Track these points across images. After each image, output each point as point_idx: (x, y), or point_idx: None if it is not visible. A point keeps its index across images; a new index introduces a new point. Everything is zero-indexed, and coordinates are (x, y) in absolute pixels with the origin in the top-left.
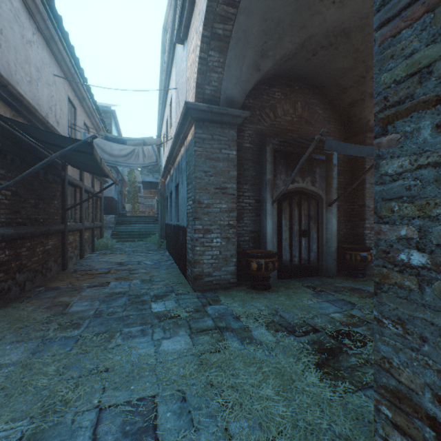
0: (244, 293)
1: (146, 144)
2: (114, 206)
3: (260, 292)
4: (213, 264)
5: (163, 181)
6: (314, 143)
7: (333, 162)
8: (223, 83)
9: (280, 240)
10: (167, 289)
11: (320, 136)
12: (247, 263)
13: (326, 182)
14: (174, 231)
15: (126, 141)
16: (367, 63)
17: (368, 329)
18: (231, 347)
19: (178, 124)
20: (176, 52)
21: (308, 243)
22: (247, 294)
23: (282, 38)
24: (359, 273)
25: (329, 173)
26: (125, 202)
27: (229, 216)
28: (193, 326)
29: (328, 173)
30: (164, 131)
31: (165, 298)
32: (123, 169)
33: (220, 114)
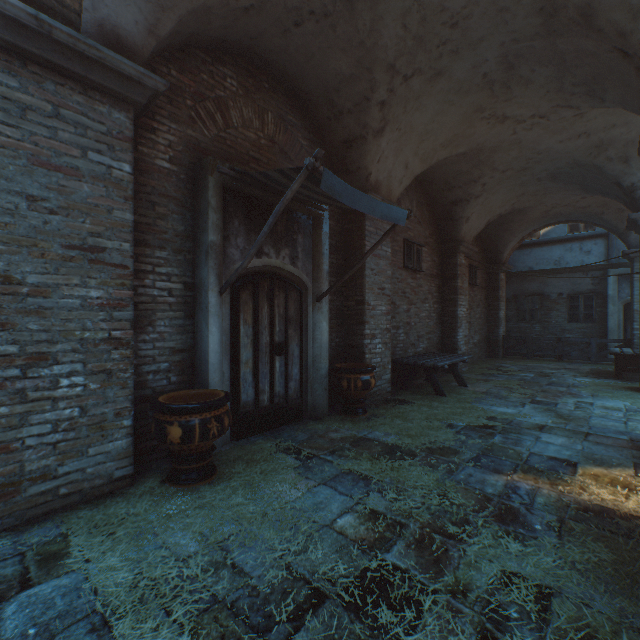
0: (148, 505)
1: None
2: None
3: (190, 490)
4: (61, 443)
5: None
6: (303, 174)
7: (324, 229)
8: None
9: (237, 364)
10: None
11: (315, 160)
12: (159, 428)
13: (313, 260)
14: None
15: None
16: (375, 74)
17: (409, 548)
18: None
19: None
20: None
21: (286, 365)
22: (157, 505)
23: None
24: (360, 408)
25: (318, 247)
26: None
27: (110, 319)
28: None
29: (316, 246)
30: None
31: None
32: None
33: (79, 54)
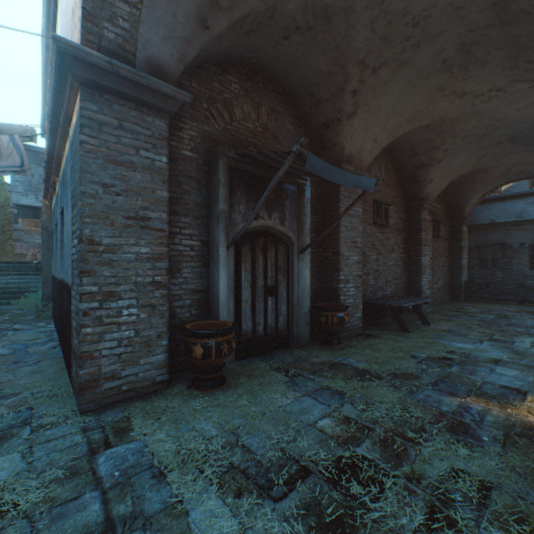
0: (180, 401)
1: (0, 132)
2: None
3: (208, 393)
4: (123, 355)
5: (48, 205)
6: (291, 158)
7: (306, 195)
8: (142, 29)
9: (239, 302)
10: (16, 418)
11: (301, 147)
12: (187, 347)
13: (297, 221)
14: (59, 291)
15: None
16: (348, 70)
17: (375, 445)
18: None
19: (50, 90)
20: None
21: (276, 304)
22: (186, 402)
23: None
24: (335, 339)
25: (301, 210)
26: None
27: (154, 268)
28: None
29: (300, 209)
30: None
31: None
32: None
33: (135, 83)
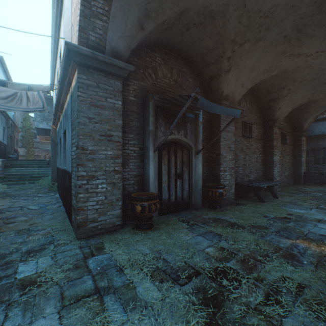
0: (129, 235)
1: (32, 89)
2: (1, 150)
3: (144, 232)
4: (99, 209)
5: (54, 128)
6: (190, 100)
7: (200, 120)
8: (108, 33)
9: (161, 182)
10: (46, 240)
11: (196, 94)
12: (132, 206)
13: (194, 135)
14: (63, 175)
15: (7, 84)
16: (225, 45)
17: (238, 262)
18: (112, 323)
19: (61, 68)
20: (64, 3)
21: (182, 184)
22: (132, 236)
23: (164, 3)
24: (217, 205)
25: (197, 129)
26: (17, 147)
27: (114, 162)
28: (67, 295)
29: (196, 128)
30: (56, 83)
31: (40, 254)
32: (15, 116)
33: (105, 62)
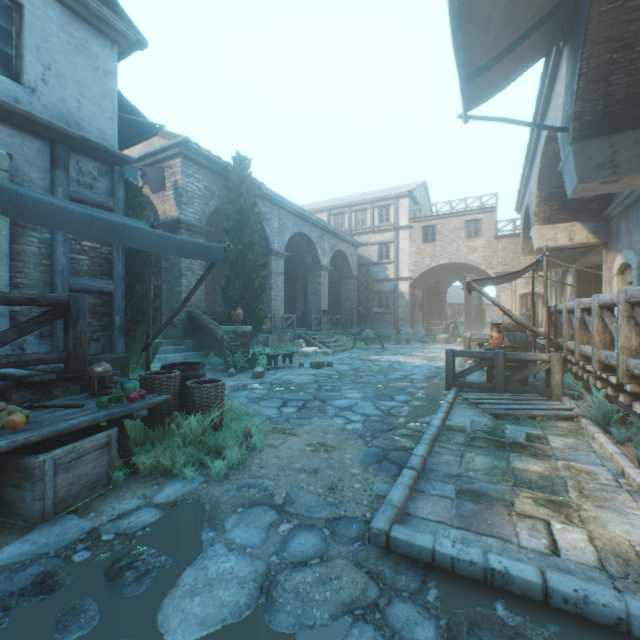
0: None
1: None
2: None
3: None
4: None
5: None
6: None
7: None
8: None
9: None
10: None
11: None
12: None
13: None
14: None
15: None
16: None
17: None
18: None
19: None
20: None
21: None
22: None
23: None
24: None
25: None
26: None
27: None
28: None
29: None
30: None
31: None
32: None
33: None
